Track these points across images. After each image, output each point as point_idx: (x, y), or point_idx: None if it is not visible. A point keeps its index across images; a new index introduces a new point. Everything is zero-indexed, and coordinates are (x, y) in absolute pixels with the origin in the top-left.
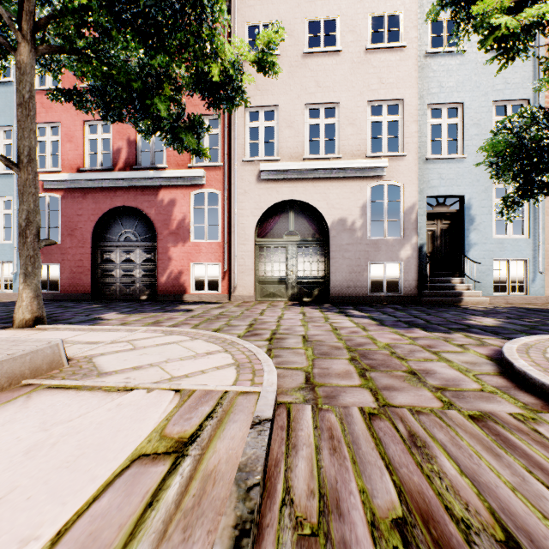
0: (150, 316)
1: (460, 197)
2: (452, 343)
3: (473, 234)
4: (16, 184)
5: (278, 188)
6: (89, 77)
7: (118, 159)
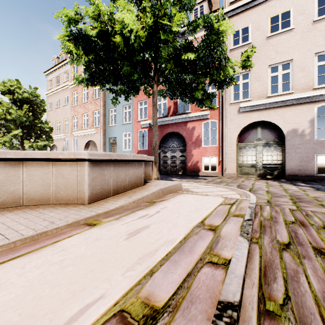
0: (190, 180)
1: None
2: None
3: None
4: (132, 127)
5: (250, 115)
6: (172, 89)
7: (169, 111)
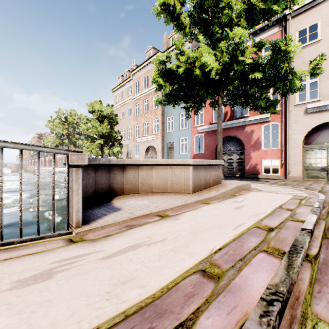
0: (251, 182)
1: None
2: None
3: None
4: (189, 132)
5: (320, 116)
6: (234, 100)
7: (226, 116)
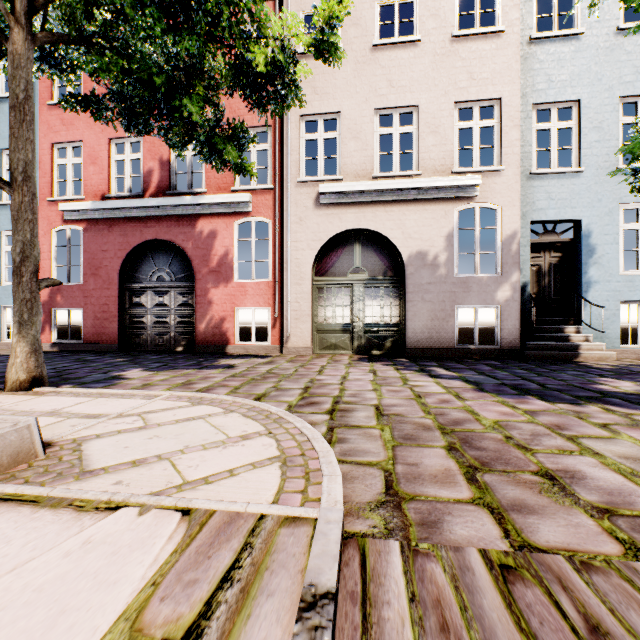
0: (181, 374)
1: (575, 222)
2: (590, 422)
3: (592, 270)
4: None
5: (341, 214)
6: (102, 73)
7: (149, 184)
